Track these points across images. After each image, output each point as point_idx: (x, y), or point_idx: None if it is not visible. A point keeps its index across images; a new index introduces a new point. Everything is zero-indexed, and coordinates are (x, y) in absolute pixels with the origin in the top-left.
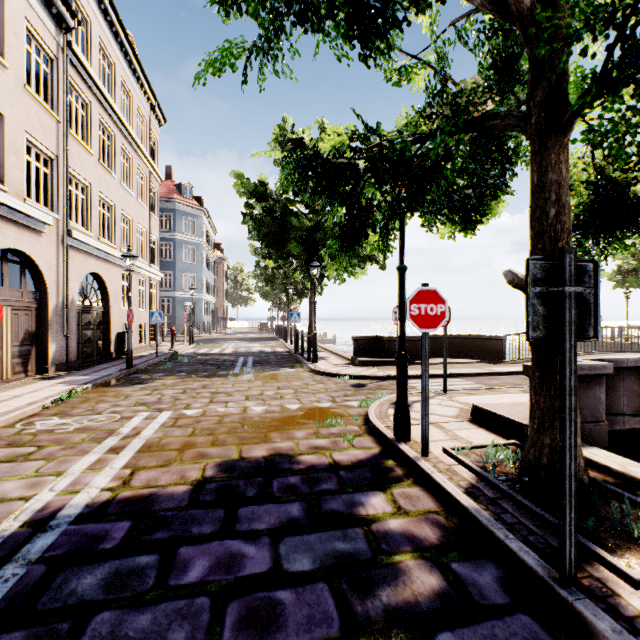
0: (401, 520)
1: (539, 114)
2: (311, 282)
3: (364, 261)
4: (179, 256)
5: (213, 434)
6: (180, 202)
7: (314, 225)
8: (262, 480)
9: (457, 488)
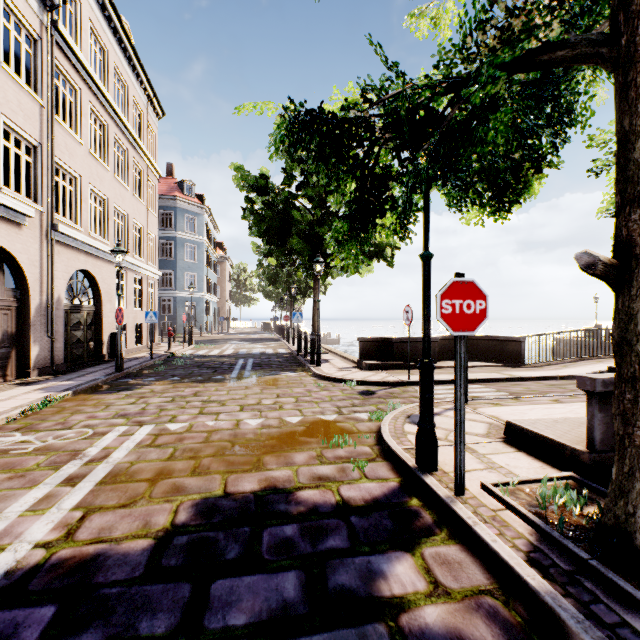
0: (442, 608)
1: (634, 30)
2: (314, 280)
3: (370, 258)
4: (180, 255)
5: (196, 457)
6: (181, 200)
7: (318, 219)
8: (249, 531)
9: (514, 552)
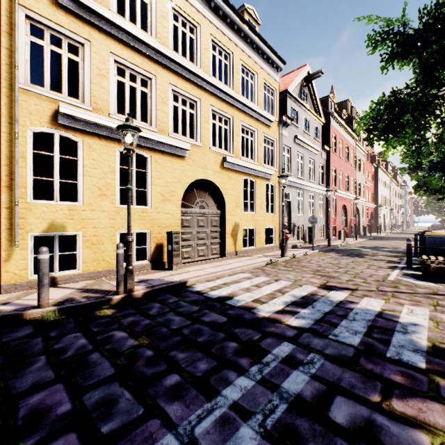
0: None
1: None
2: None
3: None
4: None
5: None
6: None
7: None
8: None
9: None
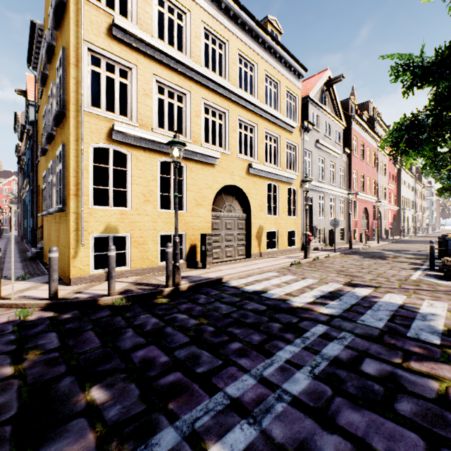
0: None
1: None
2: None
3: None
4: None
5: None
6: None
7: None
8: None
9: None
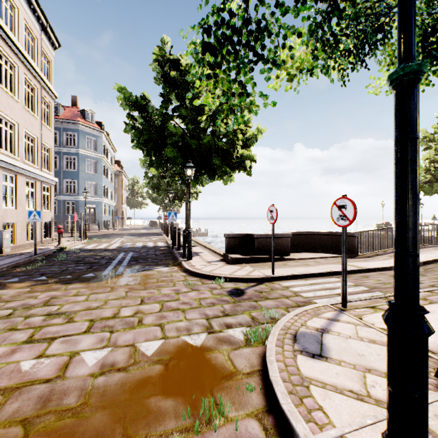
0: None
1: None
2: (187, 186)
3: (233, 168)
4: (82, 167)
5: None
6: (83, 124)
7: (189, 134)
8: None
9: None
